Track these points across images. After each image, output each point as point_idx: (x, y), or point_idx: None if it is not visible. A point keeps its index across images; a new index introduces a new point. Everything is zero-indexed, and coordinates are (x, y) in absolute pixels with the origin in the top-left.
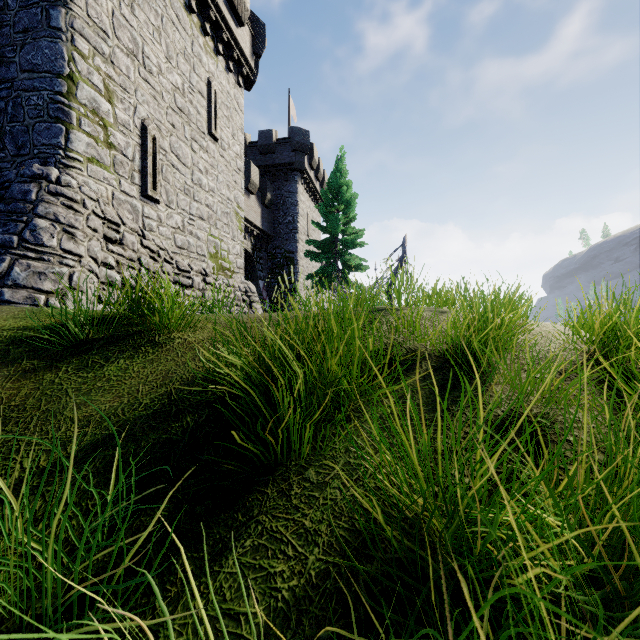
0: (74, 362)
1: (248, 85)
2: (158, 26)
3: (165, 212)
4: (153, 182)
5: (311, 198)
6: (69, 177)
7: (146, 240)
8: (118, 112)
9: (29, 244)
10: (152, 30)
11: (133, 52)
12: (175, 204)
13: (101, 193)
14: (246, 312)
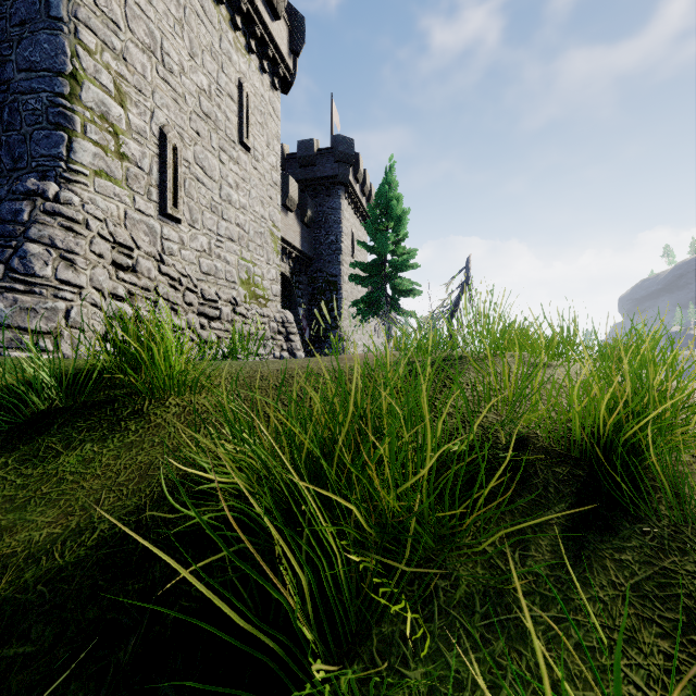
0: (20, 448)
1: (285, 87)
2: (180, 18)
3: (188, 233)
4: (174, 198)
5: (356, 215)
6: (71, 193)
7: (165, 266)
8: (132, 117)
9: (17, 274)
10: (173, 23)
11: (150, 48)
12: (200, 224)
13: (111, 212)
14: (282, 345)
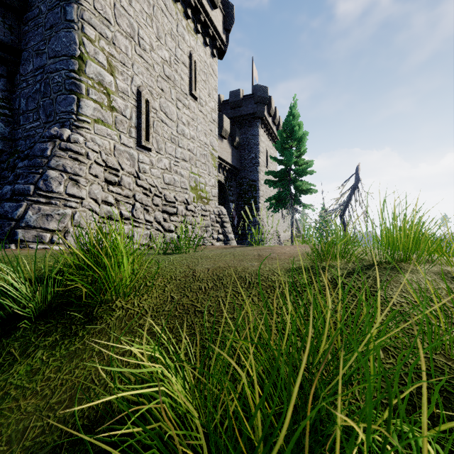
0: None
1: (220, 55)
2: (150, 13)
3: (156, 157)
4: (146, 135)
5: (269, 138)
6: (78, 135)
7: (140, 180)
8: (118, 82)
9: (42, 191)
10: (145, 17)
11: (130, 35)
12: (164, 150)
13: (105, 146)
14: (219, 230)
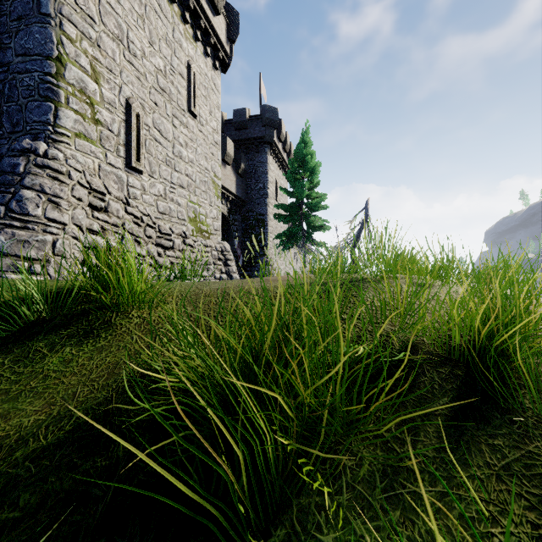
0: (14, 351)
1: (224, 68)
2: (142, 14)
3: (148, 181)
4: (137, 155)
5: (279, 167)
6: (56, 151)
7: (130, 207)
8: (104, 91)
9: (15, 214)
10: (136, 17)
11: (118, 37)
12: (157, 174)
13: (88, 165)
14: (222, 269)
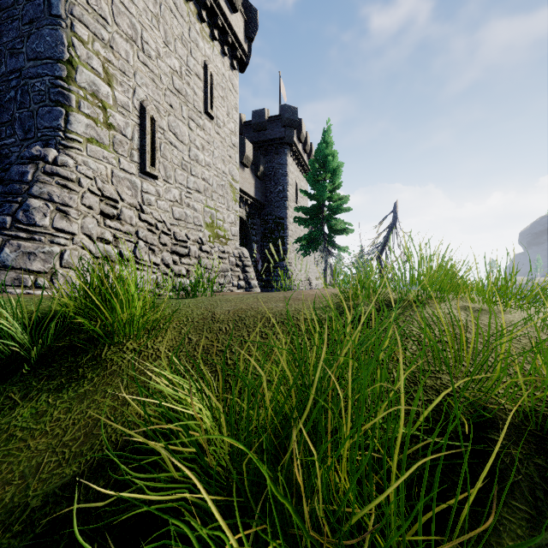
0: None
1: (242, 67)
2: (156, 13)
3: (163, 187)
4: (151, 159)
5: (299, 169)
6: (67, 157)
7: (144, 214)
8: (117, 94)
9: (22, 224)
10: (151, 17)
11: (132, 38)
12: (173, 179)
13: (100, 171)
14: (240, 276)
